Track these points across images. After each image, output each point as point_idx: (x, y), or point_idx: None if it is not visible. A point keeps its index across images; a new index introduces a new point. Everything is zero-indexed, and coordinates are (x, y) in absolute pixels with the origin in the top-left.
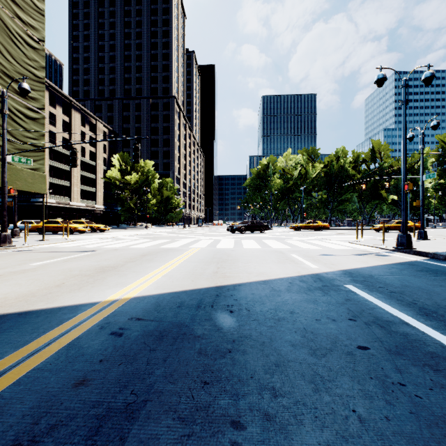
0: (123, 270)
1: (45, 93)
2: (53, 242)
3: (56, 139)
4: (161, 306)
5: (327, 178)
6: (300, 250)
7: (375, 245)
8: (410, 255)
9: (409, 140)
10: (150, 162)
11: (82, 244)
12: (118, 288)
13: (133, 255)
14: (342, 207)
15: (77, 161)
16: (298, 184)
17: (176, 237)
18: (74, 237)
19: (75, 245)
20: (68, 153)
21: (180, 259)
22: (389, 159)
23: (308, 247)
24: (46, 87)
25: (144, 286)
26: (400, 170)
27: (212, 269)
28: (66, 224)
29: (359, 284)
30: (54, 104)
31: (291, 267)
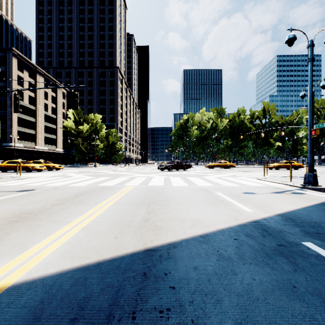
0: (42, 217)
1: (14, 60)
2: (2, 181)
3: (24, 96)
4: (41, 318)
5: (232, 130)
6: (223, 188)
7: (283, 182)
8: (322, 193)
9: (301, 98)
10: (99, 115)
11: (29, 182)
12: (6, 259)
13: (67, 195)
14: (242, 151)
15: (41, 114)
16: (210, 134)
17: (116, 175)
18: (29, 175)
19: (21, 183)
20: (34, 108)
21: (111, 200)
22: (275, 116)
23: (227, 184)
24: (15, 55)
25: (46, 253)
26: (283, 124)
27: (142, 215)
28: (25, 164)
29: (320, 241)
30: (22, 69)
31: (224, 210)
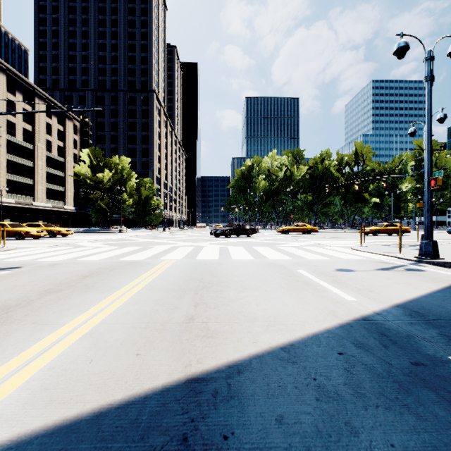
0: (18, 316)
1: (1, 76)
2: None
3: (16, 130)
4: None
5: (312, 180)
6: (305, 262)
7: (389, 254)
8: (447, 269)
9: (410, 135)
10: (126, 158)
11: (16, 255)
12: None
13: (70, 276)
14: (326, 209)
15: (42, 156)
16: (283, 186)
17: (150, 244)
18: (20, 244)
19: (2, 257)
20: (31, 147)
21: (138, 284)
22: (371, 163)
23: (311, 256)
24: (2, 70)
25: (4, 392)
26: (381, 173)
27: (185, 309)
28: (15, 228)
29: None
30: (13, 90)
31: (314, 299)
